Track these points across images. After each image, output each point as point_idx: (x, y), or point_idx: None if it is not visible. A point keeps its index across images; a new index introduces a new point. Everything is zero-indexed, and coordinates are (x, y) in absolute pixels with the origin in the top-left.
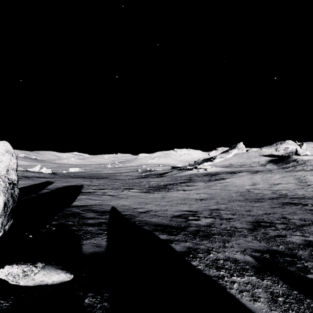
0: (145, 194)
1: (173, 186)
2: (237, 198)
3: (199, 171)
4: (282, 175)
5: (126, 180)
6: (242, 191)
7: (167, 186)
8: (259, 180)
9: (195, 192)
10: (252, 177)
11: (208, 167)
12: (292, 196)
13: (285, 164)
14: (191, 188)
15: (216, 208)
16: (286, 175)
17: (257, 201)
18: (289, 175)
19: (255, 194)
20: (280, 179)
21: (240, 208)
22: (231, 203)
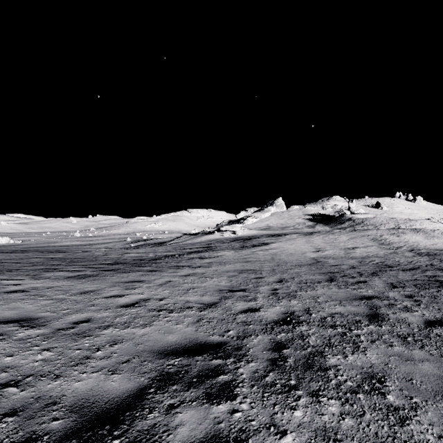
0: (76, 284)
1: (171, 260)
2: (311, 278)
3: (224, 235)
4: (351, 236)
5: (78, 252)
6: (308, 262)
7: (159, 260)
8: (322, 243)
9: (218, 269)
10: (308, 239)
11: (238, 229)
12: (398, 266)
13: (339, 224)
14: (210, 262)
15: (281, 314)
16: (355, 235)
17: (356, 281)
18: (360, 236)
19: (336, 267)
20: (351, 241)
21: (345, 308)
22: (307, 292)
